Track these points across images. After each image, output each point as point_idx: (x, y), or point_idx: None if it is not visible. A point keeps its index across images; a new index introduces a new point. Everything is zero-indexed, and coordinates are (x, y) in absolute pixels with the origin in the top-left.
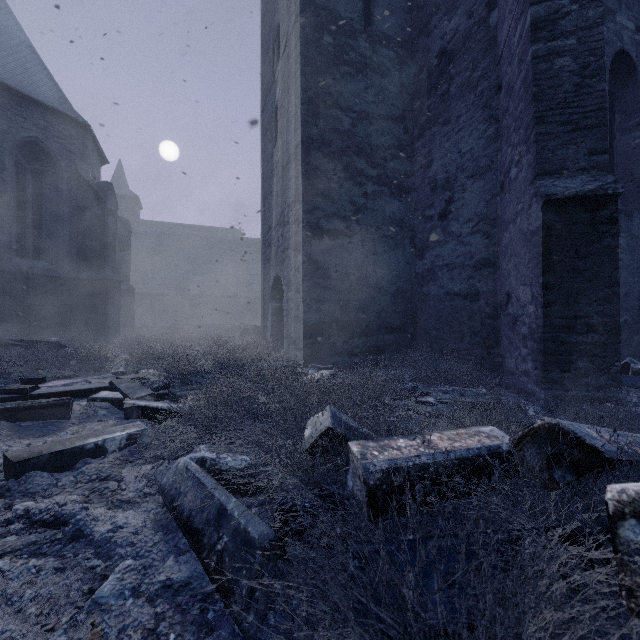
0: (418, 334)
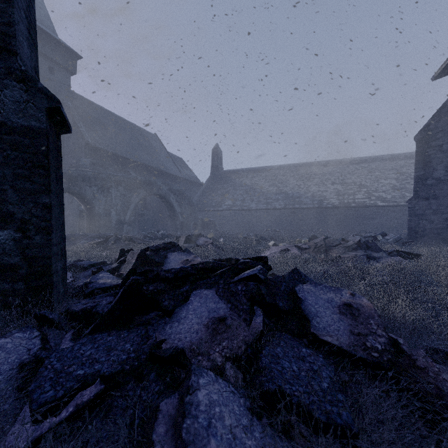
0: (66, 230)
